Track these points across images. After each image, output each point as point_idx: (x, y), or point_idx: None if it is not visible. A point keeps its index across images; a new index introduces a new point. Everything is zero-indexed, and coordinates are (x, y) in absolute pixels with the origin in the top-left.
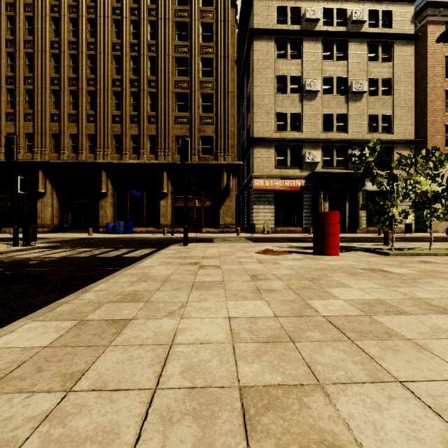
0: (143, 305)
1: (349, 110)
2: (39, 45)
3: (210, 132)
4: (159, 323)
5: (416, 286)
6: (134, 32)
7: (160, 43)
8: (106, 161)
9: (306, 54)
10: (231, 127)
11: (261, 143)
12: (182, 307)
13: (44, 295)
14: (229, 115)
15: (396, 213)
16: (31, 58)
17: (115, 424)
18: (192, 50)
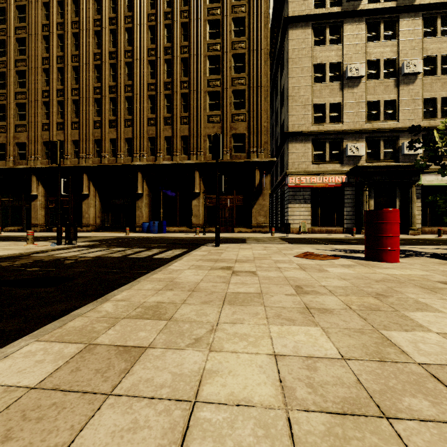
0: (165, 325)
1: (400, 95)
2: (84, 58)
3: (242, 129)
4: (180, 358)
5: None
6: (168, 36)
7: (192, 43)
8: (142, 163)
9: (347, 38)
10: (264, 122)
11: (296, 137)
12: (211, 331)
13: (64, 302)
14: (262, 110)
15: None
16: (77, 71)
17: None
18: (224, 47)
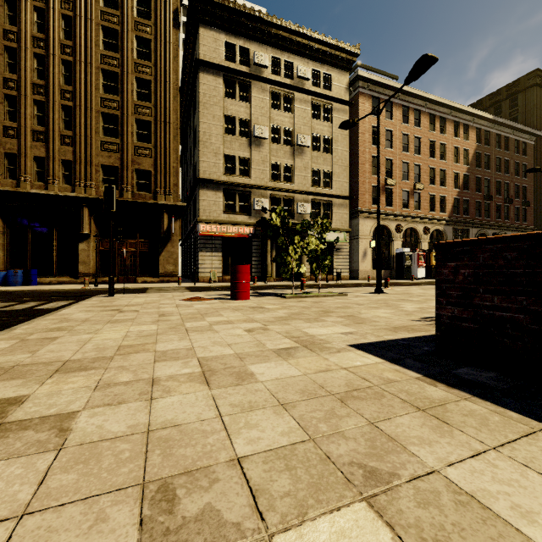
0: (68, 332)
1: (295, 162)
2: None
3: (147, 166)
4: (80, 336)
5: (263, 313)
6: (39, 22)
7: (79, 46)
8: None
9: (255, 99)
10: (173, 162)
11: (208, 184)
12: (97, 330)
13: None
14: (171, 149)
15: (295, 266)
16: None
17: (62, 355)
18: (124, 66)
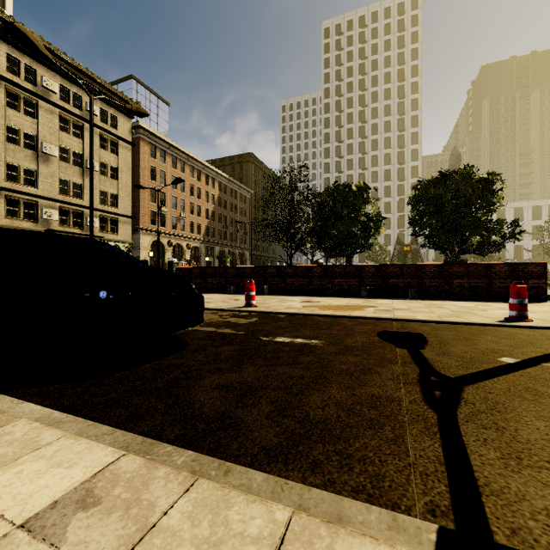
0: None
1: (85, 182)
2: None
3: None
4: None
5: None
6: None
7: None
8: None
9: (43, 118)
10: None
11: None
12: None
13: None
14: None
15: None
16: None
17: None
18: None
